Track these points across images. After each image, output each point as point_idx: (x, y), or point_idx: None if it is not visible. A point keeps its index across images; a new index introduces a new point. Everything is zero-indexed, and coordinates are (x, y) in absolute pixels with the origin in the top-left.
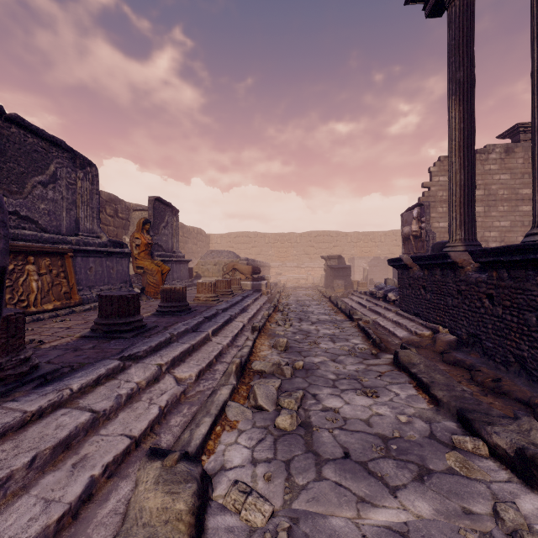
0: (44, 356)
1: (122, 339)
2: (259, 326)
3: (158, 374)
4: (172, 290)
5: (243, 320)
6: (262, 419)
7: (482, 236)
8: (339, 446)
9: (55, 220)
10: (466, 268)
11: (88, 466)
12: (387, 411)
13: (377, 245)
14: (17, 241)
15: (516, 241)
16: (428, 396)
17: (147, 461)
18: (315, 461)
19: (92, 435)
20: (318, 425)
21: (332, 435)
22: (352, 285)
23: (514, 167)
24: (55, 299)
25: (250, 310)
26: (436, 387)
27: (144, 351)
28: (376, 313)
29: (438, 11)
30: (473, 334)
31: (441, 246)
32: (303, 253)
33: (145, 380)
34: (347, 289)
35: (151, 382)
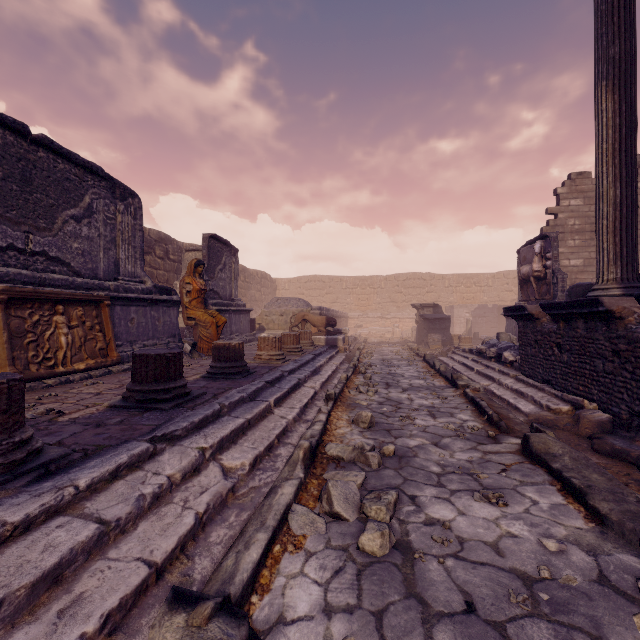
0: (57, 433)
1: (158, 410)
2: (335, 394)
3: (199, 462)
4: (226, 347)
5: (314, 385)
6: (340, 533)
7: None
8: (456, 590)
9: (90, 262)
10: (626, 319)
11: (80, 616)
12: (524, 530)
13: (482, 290)
14: (44, 287)
15: None
16: (583, 507)
17: (166, 613)
18: (421, 616)
19: (96, 558)
20: (421, 550)
21: (444, 567)
22: (452, 340)
23: None
24: (89, 357)
25: (324, 372)
26: (597, 494)
27: (183, 429)
28: (487, 378)
29: None
30: (639, 413)
31: (582, 290)
32: (388, 301)
33: (179, 472)
34: (445, 345)
35: (189, 474)
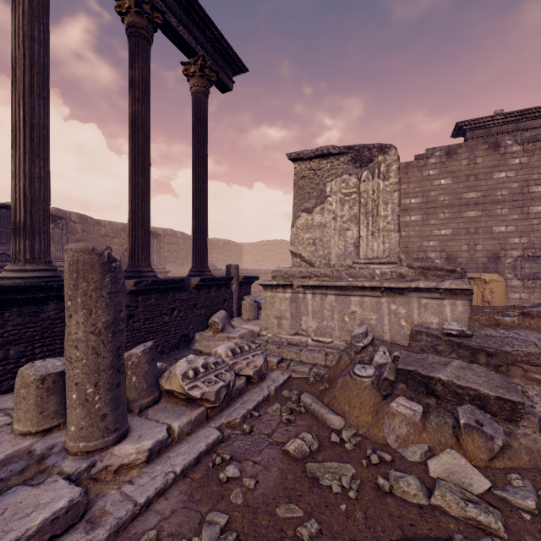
0: None
1: None
2: None
3: None
4: None
5: None
6: None
7: (420, 246)
8: None
9: None
10: None
11: None
12: None
13: None
14: (1, 269)
15: (459, 251)
16: None
17: None
18: None
19: None
20: None
21: None
22: None
23: (456, 170)
24: None
25: None
26: None
27: None
28: None
29: (225, 89)
30: None
31: (227, 268)
32: None
33: None
34: None
35: None
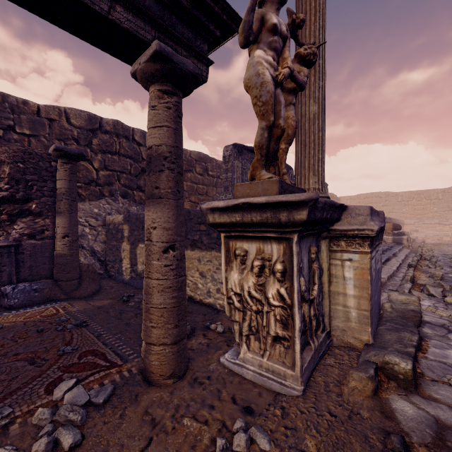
0: None
1: None
2: (413, 265)
3: None
4: None
5: (398, 261)
6: (434, 298)
7: None
8: None
9: None
10: None
11: None
12: None
13: None
14: None
15: None
16: None
17: (390, 291)
18: None
19: None
20: None
21: None
22: None
23: None
24: None
25: (400, 256)
26: None
27: None
28: None
29: None
30: None
31: None
32: (446, 209)
33: None
34: None
35: None
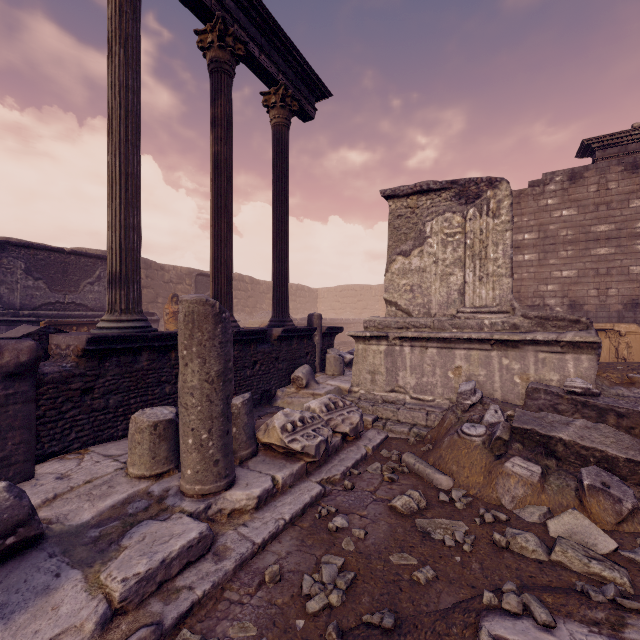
0: None
1: None
2: None
3: None
4: None
5: None
6: None
7: (536, 291)
8: None
9: (99, 303)
10: None
11: None
12: None
13: None
14: (71, 318)
15: (586, 296)
16: None
17: None
18: None
19: None
20: None
21: None
22: None
23: (582, 198)
24: None
25: None
26: None
27: None
28: None
29: (306, 117)
30: None
31: (308, 318)
32: None
33: None
34: None
35: None
